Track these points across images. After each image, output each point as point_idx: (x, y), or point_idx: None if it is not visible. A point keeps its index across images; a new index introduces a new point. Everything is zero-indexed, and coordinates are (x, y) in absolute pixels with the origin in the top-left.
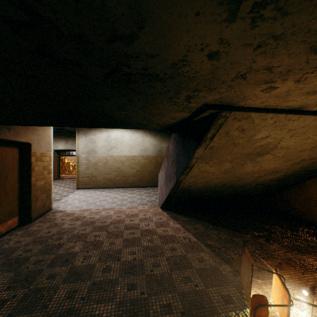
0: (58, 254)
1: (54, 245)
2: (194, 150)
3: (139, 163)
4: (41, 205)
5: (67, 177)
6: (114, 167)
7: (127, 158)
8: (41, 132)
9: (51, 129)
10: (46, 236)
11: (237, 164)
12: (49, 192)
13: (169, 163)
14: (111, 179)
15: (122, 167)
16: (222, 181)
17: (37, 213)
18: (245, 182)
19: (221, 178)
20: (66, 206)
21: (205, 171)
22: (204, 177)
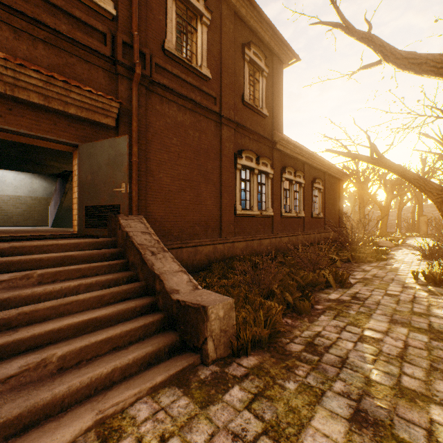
0: None
1: None
2: (66, 185)
3: (26, 203)
4: None
5: None
6: None
7: (10, 197)
8: None
9: None
10: None
11: None
12: None
13: (57, 194)
14: None
15: (4, 206)
16: None
17: None
18: None
19: None
20: None
21: None
22: None
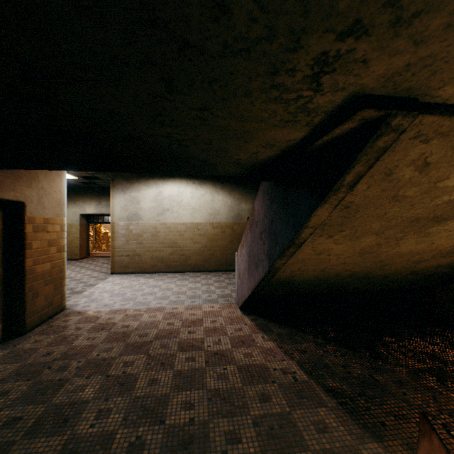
0: (52, 405)
1: (50, 383)
2: (311, 212)
3: (206, 235)
4: (45, 303)
5: (101, 254)
6: (167, 240)
7: (187, 226)
8: (45, 184)
9: (64, 180)
10: (42, 361)
11: (389, 238)
12: (60, 282)
13: (255, 235)
14: (163, 259)
15: (179, 240)
16: (351, 268)
17: (37, 318)
18: (392, 270)
19: (350, 263)
20: (88, 303)
21: (325, 251)
22: (321, 261)
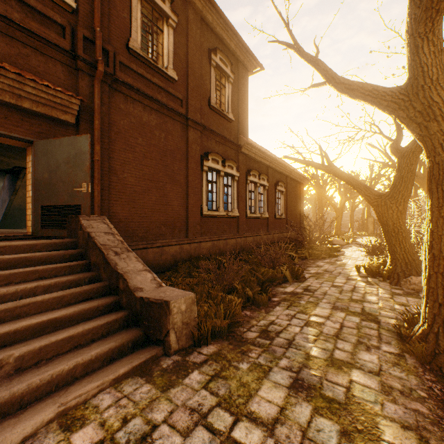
0: None
1: None
2: (17, 182)
3: None
4: None
5: None
6: None
7: None
8: None
9: None
10: None
11: None
12: None
13: (5, 192)
14: None
15: None
16: None
17: None
18: None
19: None
20: None
21: None
22: None
